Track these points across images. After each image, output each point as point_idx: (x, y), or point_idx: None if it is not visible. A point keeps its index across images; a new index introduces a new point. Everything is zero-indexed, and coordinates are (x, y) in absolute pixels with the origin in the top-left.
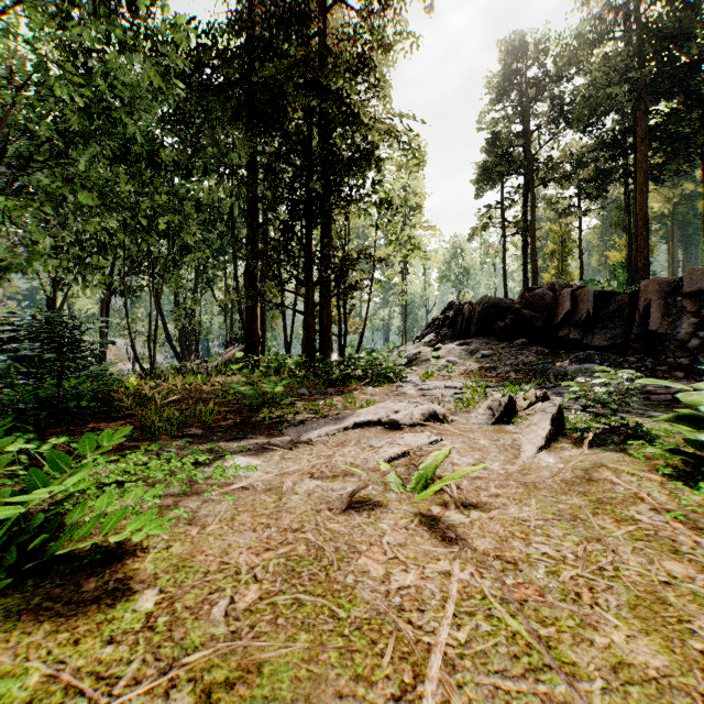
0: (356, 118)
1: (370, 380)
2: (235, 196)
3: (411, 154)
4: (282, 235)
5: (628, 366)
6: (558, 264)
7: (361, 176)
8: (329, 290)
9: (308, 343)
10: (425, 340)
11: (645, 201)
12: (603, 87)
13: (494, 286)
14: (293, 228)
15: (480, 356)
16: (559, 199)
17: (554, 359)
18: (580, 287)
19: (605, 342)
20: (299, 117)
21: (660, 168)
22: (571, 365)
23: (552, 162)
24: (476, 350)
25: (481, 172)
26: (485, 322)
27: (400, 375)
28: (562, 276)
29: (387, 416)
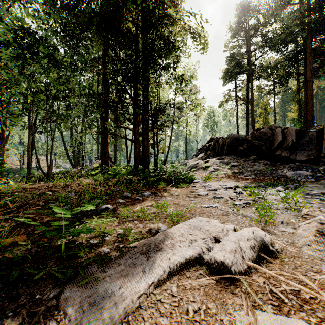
0: (164, 15)
1: (173, 182)
2: (100, 81)
3: (199, 41)
4: (117, 90)
5: (323, 172)
6: (263, 119)
7: (167, 56)
8: (147, 126)
9: (135, 159)
10: (198, 157)
11: (311, 86)
12: (290, 27)
13: (229, 131)
14: (124, 85)
15: (231, 166)
16: (264, 87)
17: (276, 167)
18: (286, 128)
19: (304, 158)
20: (130, 25)
21: (316, 70)
22: (288, 171)
23: (262, 66)
24: (229, 162)
25: (225, 72)
26: (231, 147)
27: (191, 178)
28: (265, 125)
29: (208, 247)
